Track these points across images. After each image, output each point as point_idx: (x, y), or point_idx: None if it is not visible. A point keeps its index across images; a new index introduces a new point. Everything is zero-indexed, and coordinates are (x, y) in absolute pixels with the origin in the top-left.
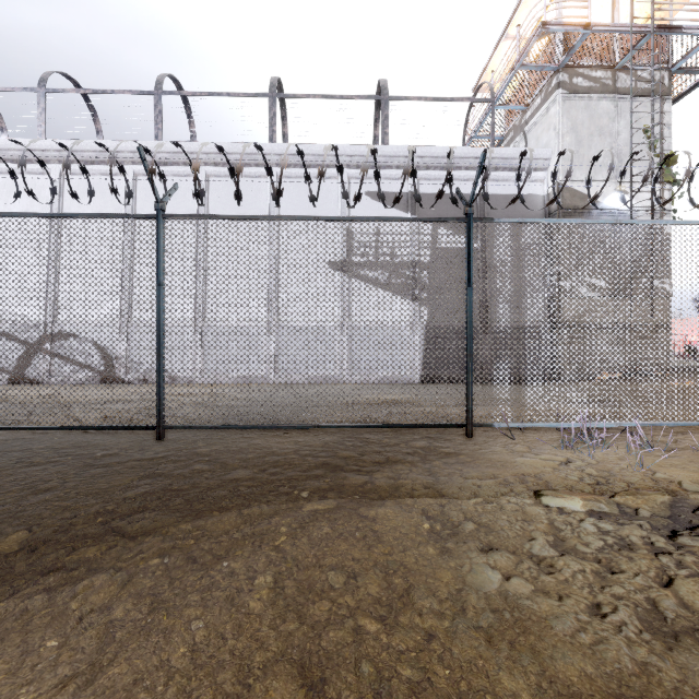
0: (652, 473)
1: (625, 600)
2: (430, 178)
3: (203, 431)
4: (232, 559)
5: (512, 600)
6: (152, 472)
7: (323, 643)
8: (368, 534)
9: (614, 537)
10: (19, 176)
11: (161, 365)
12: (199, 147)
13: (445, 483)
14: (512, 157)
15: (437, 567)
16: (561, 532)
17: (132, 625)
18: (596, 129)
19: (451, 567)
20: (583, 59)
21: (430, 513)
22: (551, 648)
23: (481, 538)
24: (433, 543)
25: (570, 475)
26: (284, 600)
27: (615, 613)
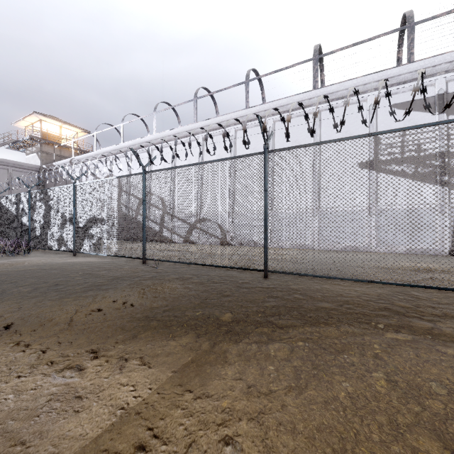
0: None
1: None
2: None
3: (287, 276)
4: (348, 354)
5: None
6: (271, 295)
7: (450, 428)
8: None
9: None
10: (186, 143)
11: (266, 236)
12: (269, 106)
13: None
14: None
15: None
16: None
17: (306, 372)
18: None
19: None
20: None
21: None
22: None
23: None
24: None
25: None
26: (400, 389)
27: None
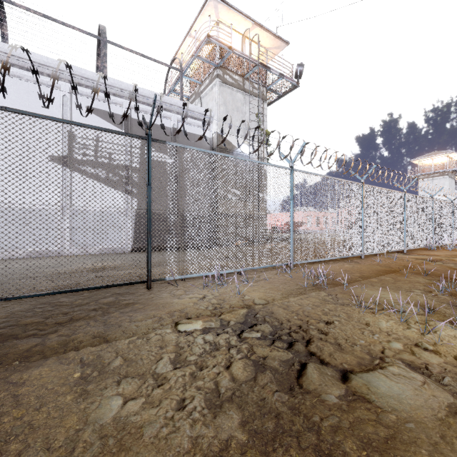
0: (243, 297)
1: (202, 389)
2: (140, 109)
3: None
4: None
5: (122, 422)
6: None
7: None
8: (6, 402)
9: (211, 344)
10: None
11: None
12: None
13: (113, 329)
14: (193, 110)
15: (67, 414)
16: (182, 349)
17: None
18: (236, 107)
19: (80, 409)
20: (229, 66)
21: (87, 361)
22: (134, 456)
23: (121, 372)
24: (75, 389)
25: (202, 306)
26: None
27: (192, 402)
